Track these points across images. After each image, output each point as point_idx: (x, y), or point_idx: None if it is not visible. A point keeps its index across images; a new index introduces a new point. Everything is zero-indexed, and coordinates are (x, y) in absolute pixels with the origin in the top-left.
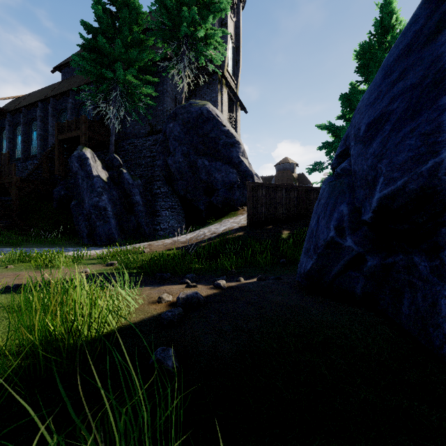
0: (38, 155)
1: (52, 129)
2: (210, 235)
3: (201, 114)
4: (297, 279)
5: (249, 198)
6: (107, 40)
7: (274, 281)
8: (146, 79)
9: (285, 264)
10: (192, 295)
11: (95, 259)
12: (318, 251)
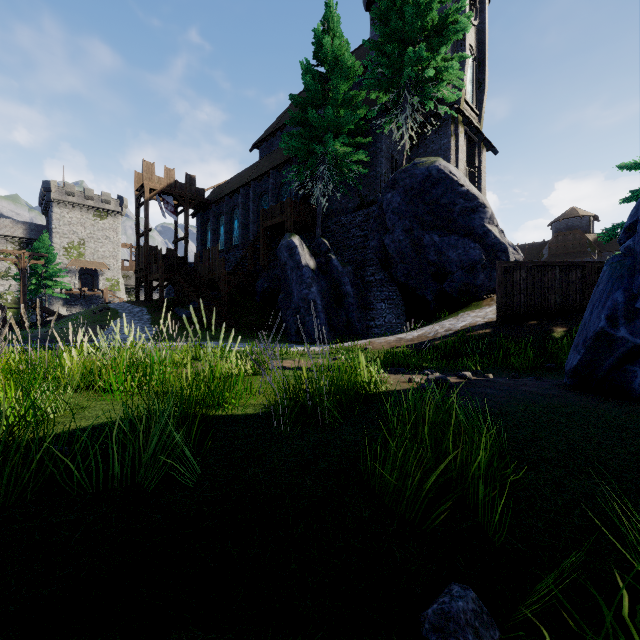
0: (240, 245)
1: (253, 215)
2: (444, 333)
3: (429, 176)
4: (565, 380)
5: (500, 284)
6: (314, 108)
7: (531, 379)
8: (357, 141)
9: (553, 370)
10: (441, 378)
11: (318, 354)
12: (586, 344)
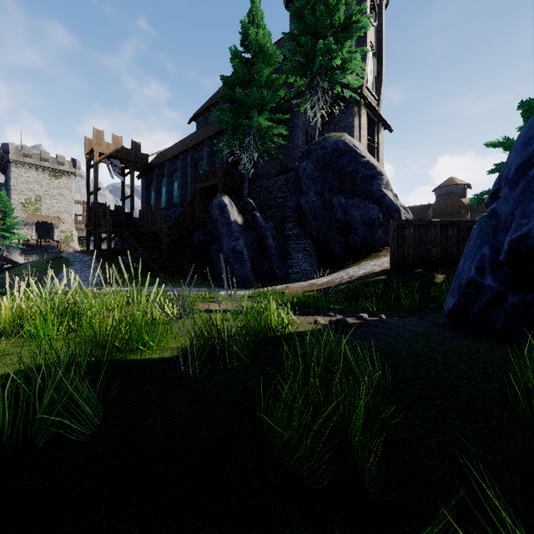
0: (179, 203)
1: (190, 178)
2: (348, 279)
3: (337, 148)
4: (443, 320)
5: (393, 238)
6: (242, 88)
7: (416, 319)
8: (278, 118)
9: (435, 310)
10: (341, 319)
11: (242, 298)
12: (459, 290)
